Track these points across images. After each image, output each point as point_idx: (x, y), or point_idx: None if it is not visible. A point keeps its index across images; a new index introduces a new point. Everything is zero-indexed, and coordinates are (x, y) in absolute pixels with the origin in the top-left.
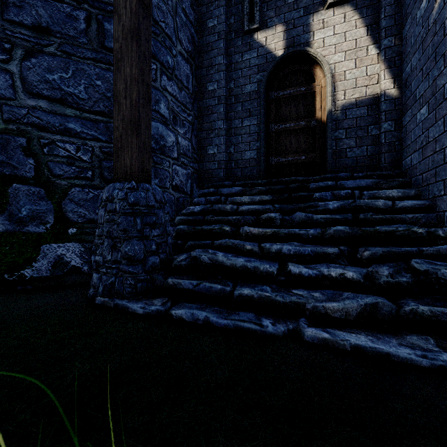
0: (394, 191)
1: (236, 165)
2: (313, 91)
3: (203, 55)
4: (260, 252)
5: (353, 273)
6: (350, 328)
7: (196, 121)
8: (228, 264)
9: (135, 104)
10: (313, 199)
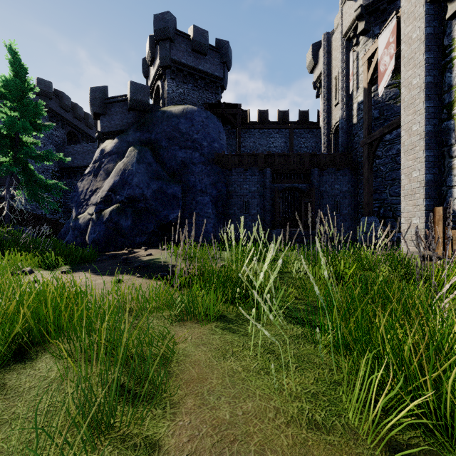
0: None
1: None
2: None
3: None
4: None
5: None
6: None
7: None
8: None
9: None
10: None
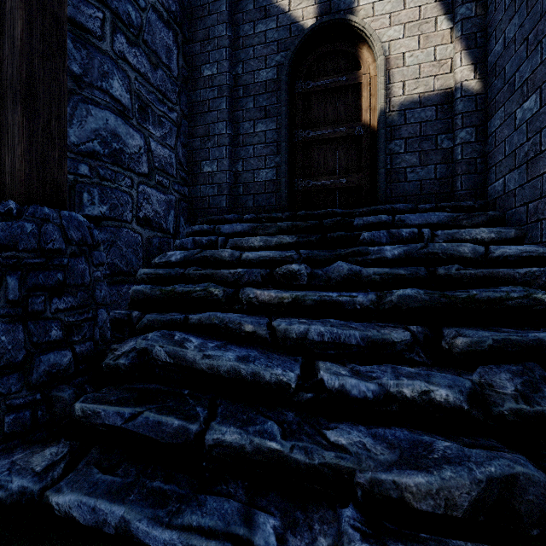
0: (483, 231)
1: (245, 191)
2: (359, 82)
3: (196, 22)
4: (270, 337)
5: (447, 391)
6: (457, 540)
7: (185, 122)
8: (203, 365)
9: (19, 46)
10: (359, 242)
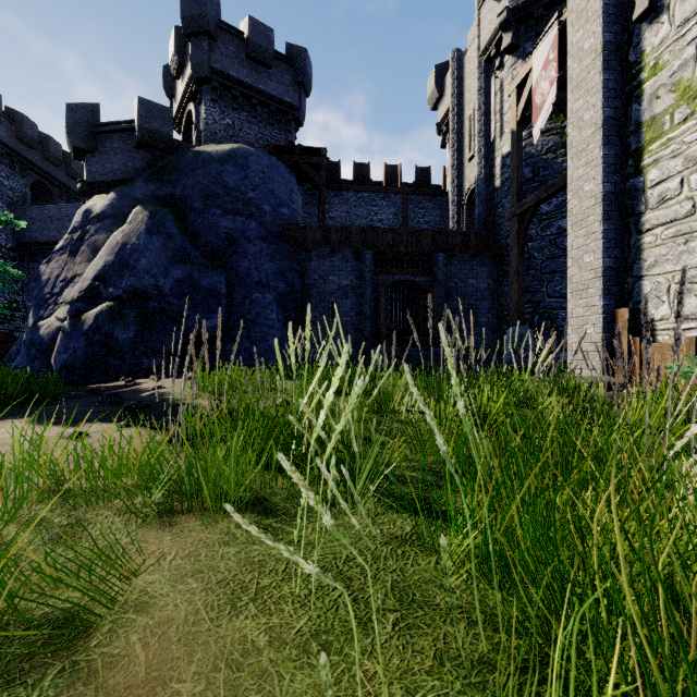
0: None
1: None
2: None
3: None
4: None
5: None
6: None
7: None
8: None
9: None
10: None
